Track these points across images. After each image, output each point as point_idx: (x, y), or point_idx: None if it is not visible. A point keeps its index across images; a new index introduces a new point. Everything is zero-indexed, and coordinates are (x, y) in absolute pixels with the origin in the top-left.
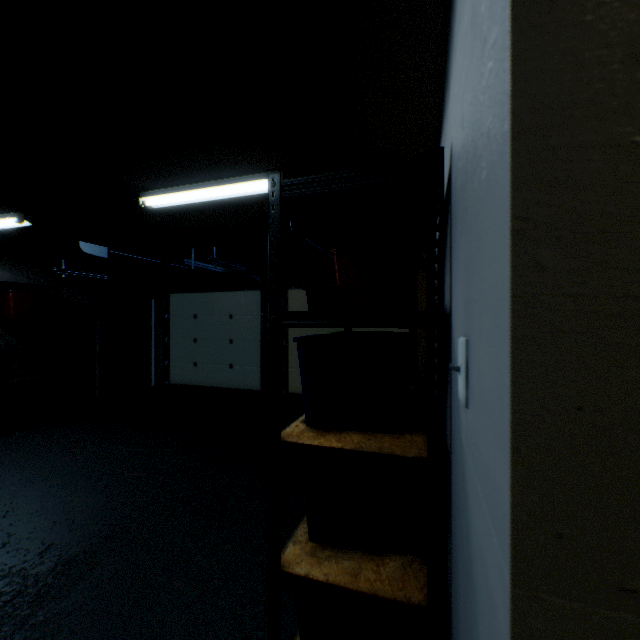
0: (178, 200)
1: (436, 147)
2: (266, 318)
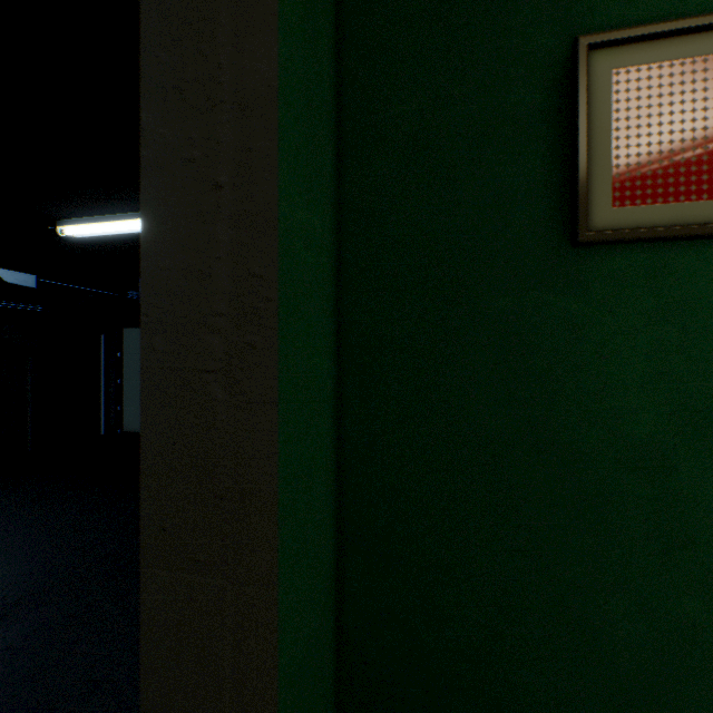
0: (101, 230)
1: None
2: None
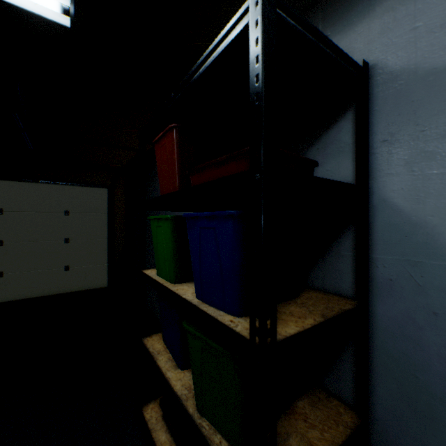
0: None
1: None
2: None
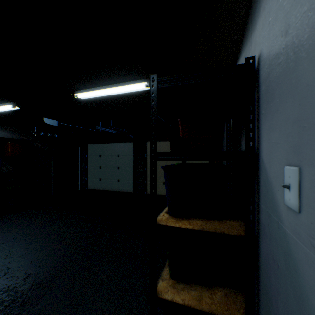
0: (94, 95)
1: (233, 64)
2: (136, 156)
